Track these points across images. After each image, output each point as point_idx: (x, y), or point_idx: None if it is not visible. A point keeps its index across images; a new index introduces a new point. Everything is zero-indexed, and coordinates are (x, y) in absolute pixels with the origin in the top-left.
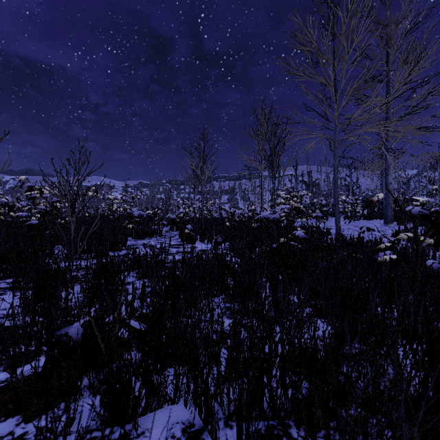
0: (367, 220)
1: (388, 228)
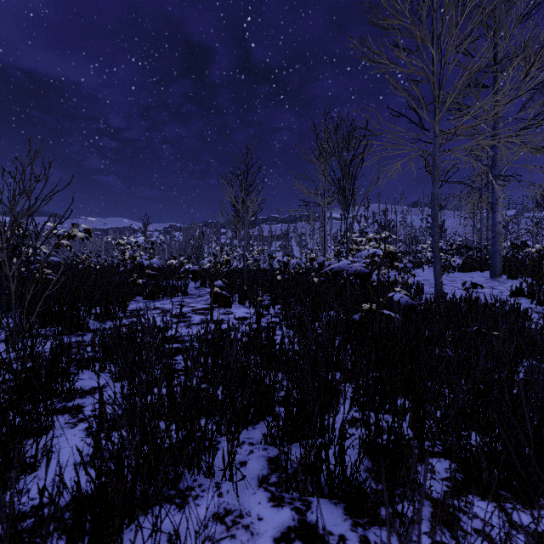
0: (464, 272)
1: (497, 284)
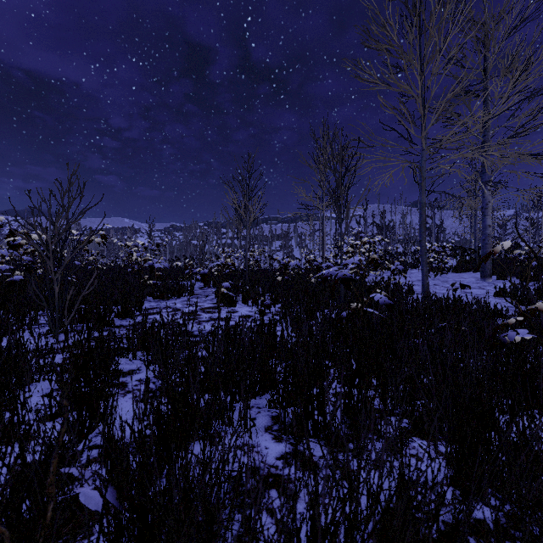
0: (457, 273)
1: (486, 284)
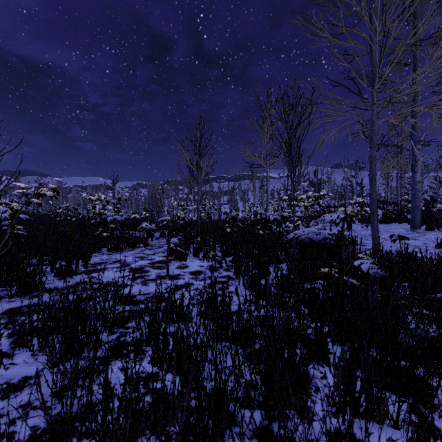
0: (385, 224)
1: (418, 235)
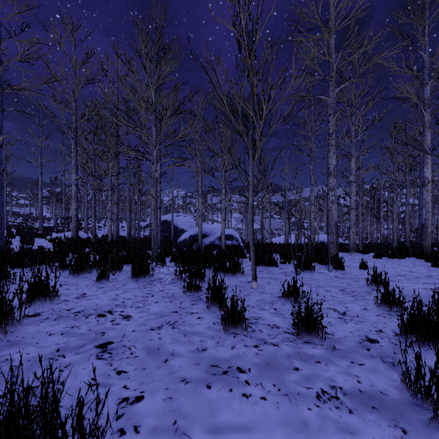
0: None
1: None
